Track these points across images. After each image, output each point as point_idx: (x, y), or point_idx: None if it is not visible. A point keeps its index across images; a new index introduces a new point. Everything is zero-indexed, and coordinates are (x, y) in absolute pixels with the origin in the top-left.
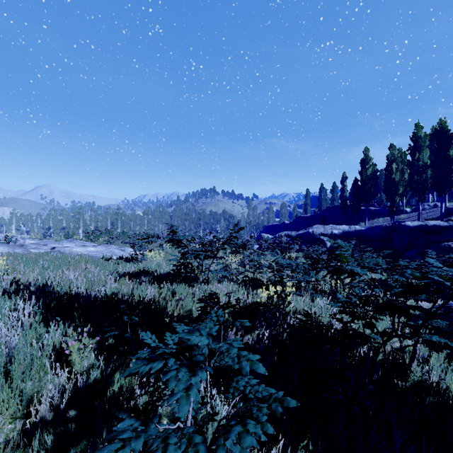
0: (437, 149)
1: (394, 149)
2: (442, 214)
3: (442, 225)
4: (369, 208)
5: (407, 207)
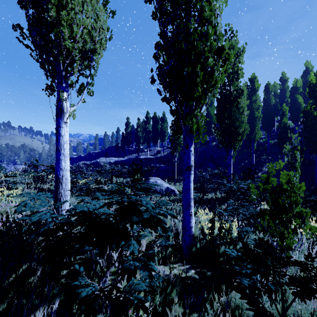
0: (153, 125)
1: (139, 121)
2: (155, 153)
3: (151, 158)
4: (130, 148)
5: (146, 149)
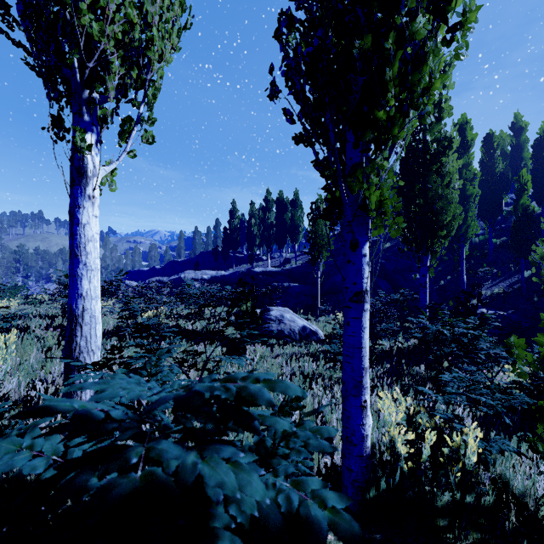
0: (278, 213)
1: (253, 207)
2: (280, 263)
3: (275, 271)
4: (237, 255)
5: (265, 256)
